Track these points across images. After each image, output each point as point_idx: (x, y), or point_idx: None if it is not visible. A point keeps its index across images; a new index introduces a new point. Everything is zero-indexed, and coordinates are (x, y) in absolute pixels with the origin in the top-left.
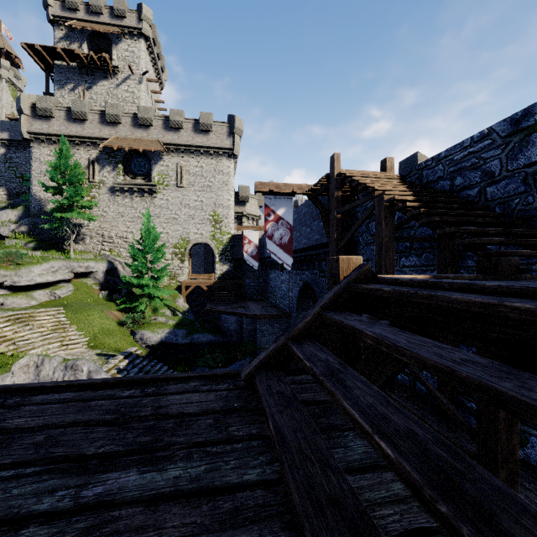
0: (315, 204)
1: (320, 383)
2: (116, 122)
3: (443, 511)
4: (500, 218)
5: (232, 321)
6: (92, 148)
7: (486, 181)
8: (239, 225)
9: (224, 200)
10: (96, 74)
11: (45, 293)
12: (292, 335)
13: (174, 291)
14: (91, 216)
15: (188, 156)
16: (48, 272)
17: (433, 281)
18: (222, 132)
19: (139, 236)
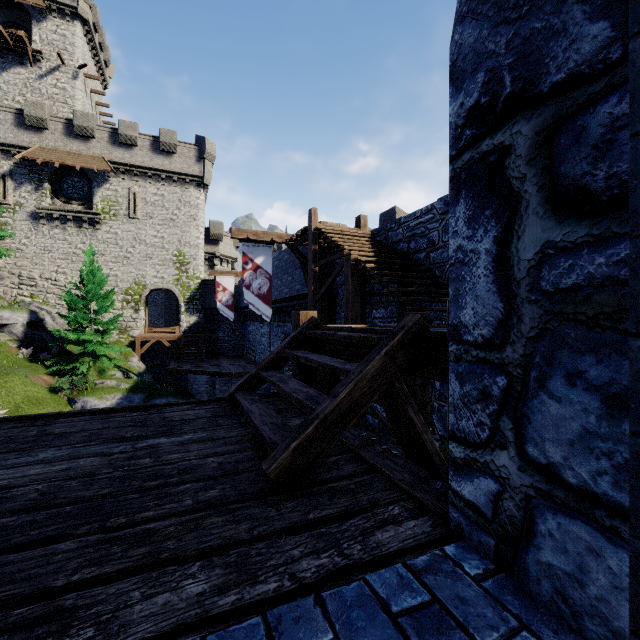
0: (296, 254)
1: (274, 385)
2: (40, 128)
3: (304, 402)
4: (438, 279)
5: (202, 382)
6: (3, 157)
7: (430, 248)
8: (211, 268)
9: (192, 238)
10: (7, 56)
11: None
12: (261, 366)
13: (126, 348)
14: (4, 250)
15: (144, 180)
16: None
17: (342, 327)
18: (190, 156)
19: (75, 278)
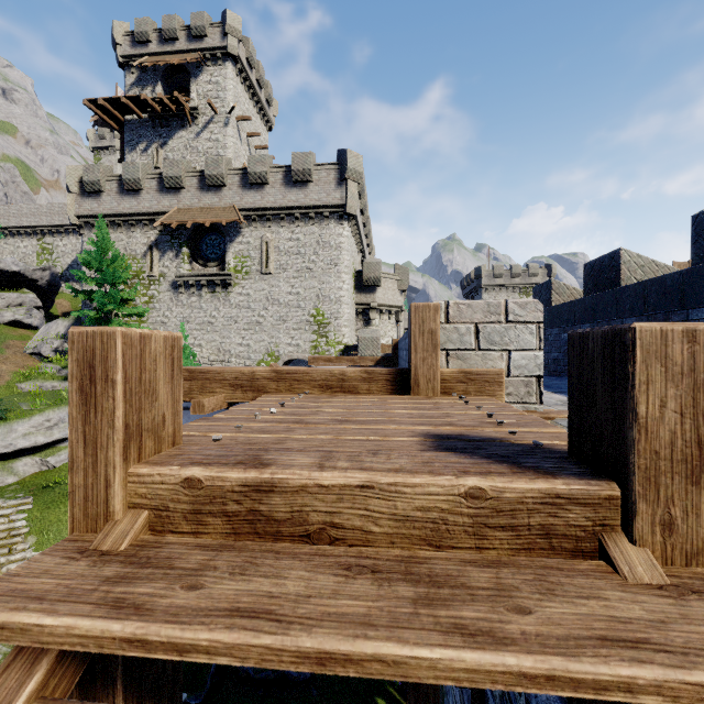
0: None
1: None
2: (177, 187)
3: None
4: None
5: None
6: (151, 227)
7: None
8: (366, 323)
9: (332, 290)
10: (173, 123)
11: (34, 461)
12: None
13: None
14: None
15: (277, 225)
16: (40, 428)
17: None
18: (328, 181)
19: (210, 350)
